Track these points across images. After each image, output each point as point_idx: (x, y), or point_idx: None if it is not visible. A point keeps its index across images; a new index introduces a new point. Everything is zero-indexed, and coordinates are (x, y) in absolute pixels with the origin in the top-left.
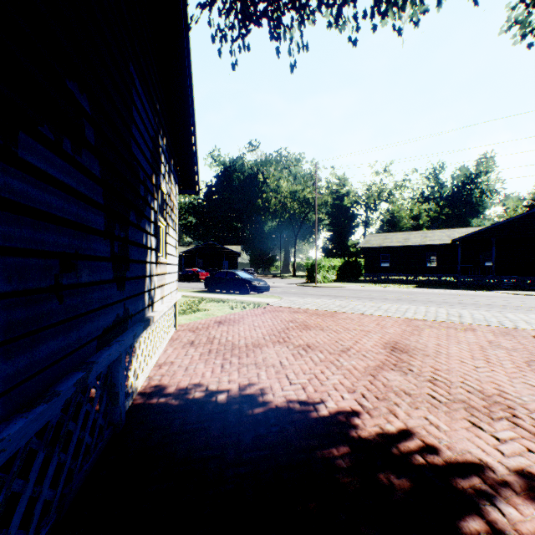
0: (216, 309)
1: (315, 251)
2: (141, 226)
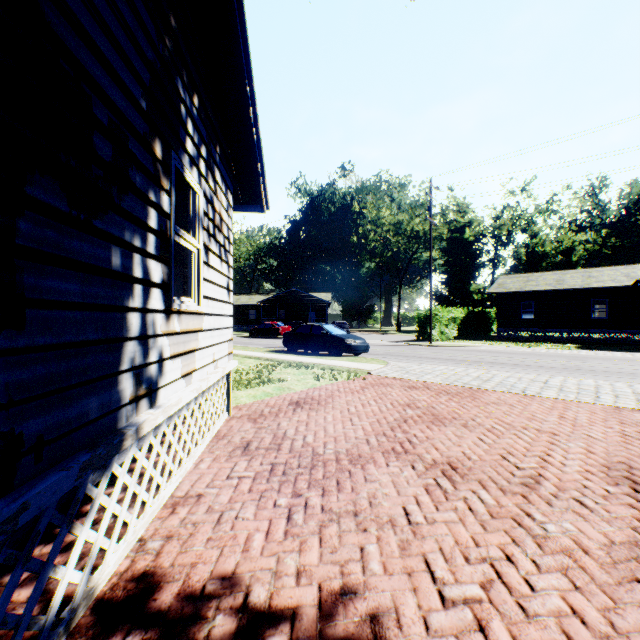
0: (295, 380)
1: (430, 298)
2: (100, 226)
